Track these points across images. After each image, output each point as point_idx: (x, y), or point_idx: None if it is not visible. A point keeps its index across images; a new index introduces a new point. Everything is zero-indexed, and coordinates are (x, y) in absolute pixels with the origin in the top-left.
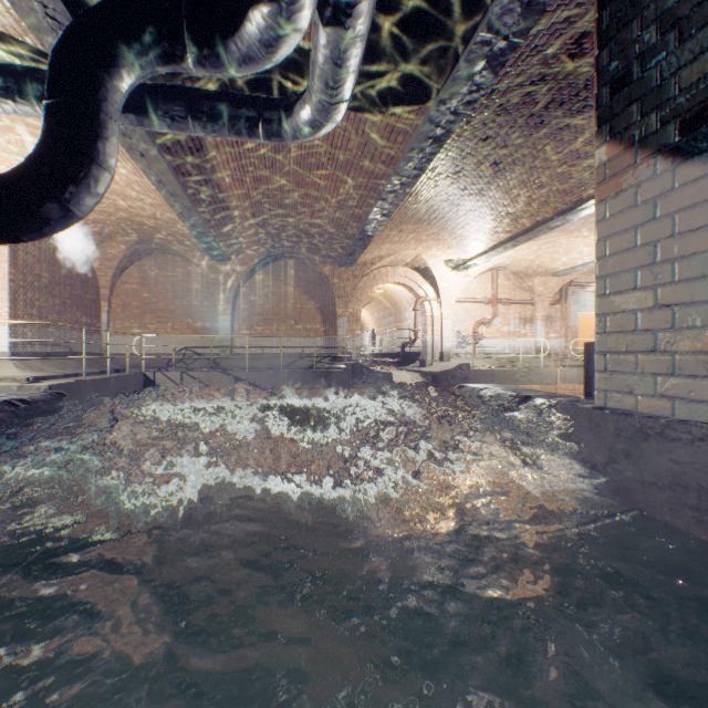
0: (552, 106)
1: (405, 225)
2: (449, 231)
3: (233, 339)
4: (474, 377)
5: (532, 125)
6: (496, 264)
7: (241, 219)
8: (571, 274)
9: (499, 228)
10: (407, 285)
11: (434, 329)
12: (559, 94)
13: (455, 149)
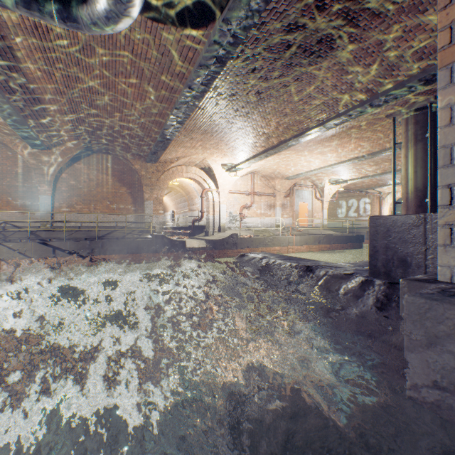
0: (299, 51)
1: (195, 134)
2: (225, 143)
3: (54, 215)
4: (240, 243)
5: (285, 65)
6: (253, 169)
7: (55, 112)
8: (296, 179)
9: (258, 143)
10: (196, 180)
11: (214, 210)
12: (304, 42)
13: (232, 74)
